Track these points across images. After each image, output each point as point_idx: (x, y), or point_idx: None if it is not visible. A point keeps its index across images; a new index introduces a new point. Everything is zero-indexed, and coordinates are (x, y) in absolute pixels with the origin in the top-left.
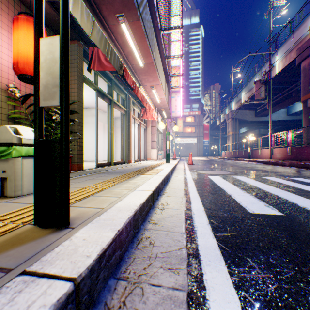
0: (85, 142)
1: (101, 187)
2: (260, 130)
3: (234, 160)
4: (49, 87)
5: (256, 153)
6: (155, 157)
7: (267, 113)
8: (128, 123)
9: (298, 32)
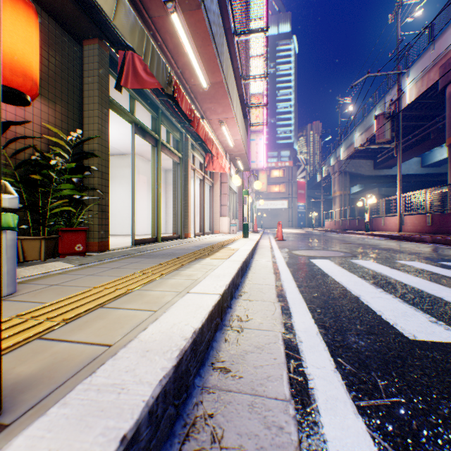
0: (121, 206)
1: (127, 286)
2: (381, 188)
3: (344, 233)
4: None
5: (378, 223)
6: (226, 229)
7: (392, 164)
8: (184, 176)
9: (441, 41)
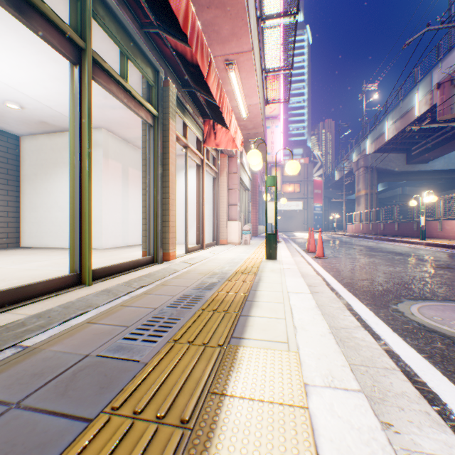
0: None
1: None
2: (405, 188)
3: (385, 240)
4: None
5: (431, 228)
6: (236, 238)
7: (430, 157)
8: (162, 151)
9: None
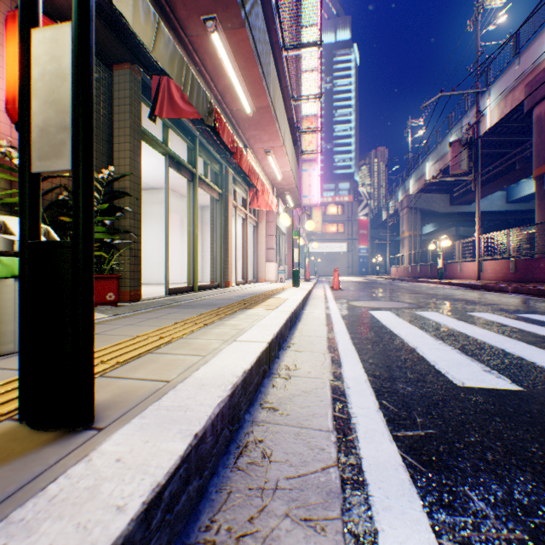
0: (149, 249)
1: (171, 335)
2: (459, 228)
3: (414, 281)
4: (50, 133)
5: (453, 270)
6: (273, 277)
7: (471, 199)
8: (224, 215)
9: (527, 54)
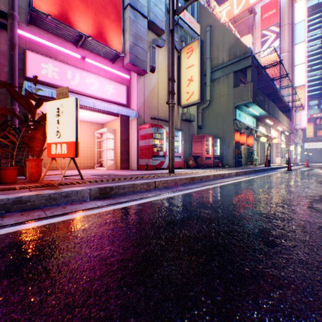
0: None
1: None
2: None
3: None
4: (268, 155)
5: None
6: (278, 162)
7: None
8: (263, 146)
9: None
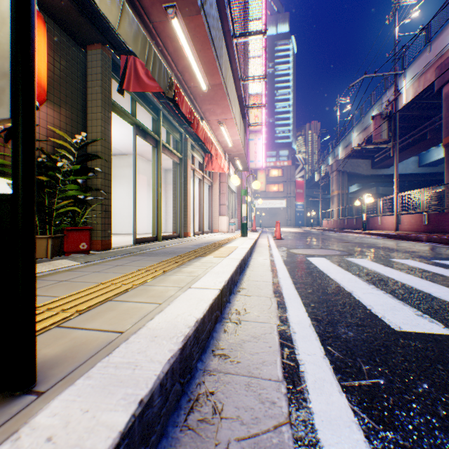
0: (121, 205)
1: (132, 282)
2: (379, 188)
3: (342, 232)
4: None
5: (375, 222)
6: (225, 228)
7: (390, 163)
8: (184, 176)
9: (437, 42)
